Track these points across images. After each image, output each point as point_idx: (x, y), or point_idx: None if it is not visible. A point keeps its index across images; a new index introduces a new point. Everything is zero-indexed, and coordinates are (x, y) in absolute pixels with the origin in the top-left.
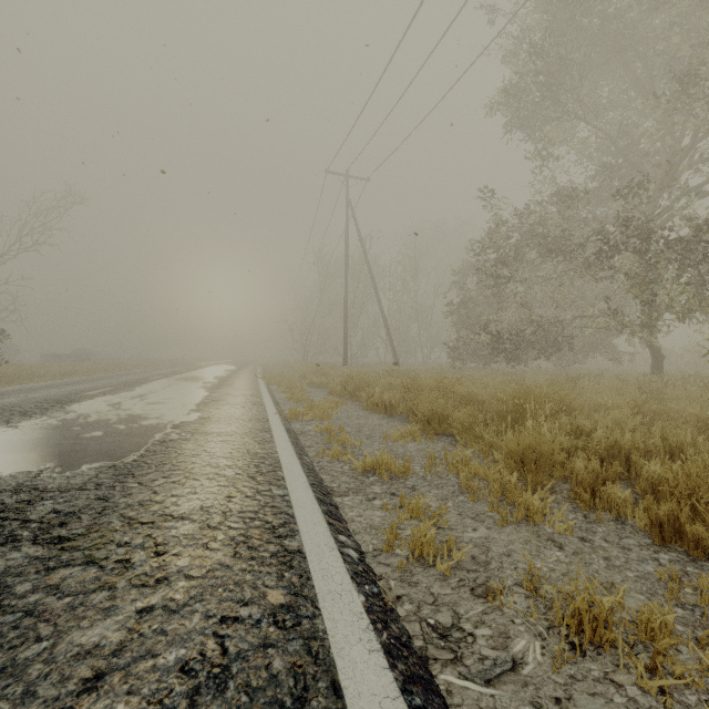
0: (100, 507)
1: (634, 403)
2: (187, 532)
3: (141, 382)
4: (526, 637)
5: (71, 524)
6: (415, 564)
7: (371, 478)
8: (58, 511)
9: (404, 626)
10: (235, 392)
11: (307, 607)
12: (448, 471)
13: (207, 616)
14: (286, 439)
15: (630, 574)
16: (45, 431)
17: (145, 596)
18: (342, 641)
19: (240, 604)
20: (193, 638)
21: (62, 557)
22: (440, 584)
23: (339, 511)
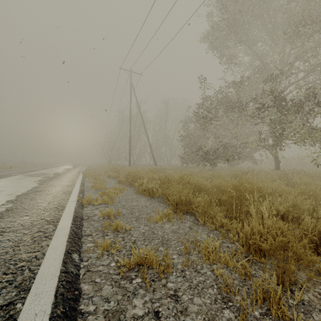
0: None
1: (301, 191)
2: None
3: None
4: None
5: None
6: None
7: (134, 281)
8: None
9: None
10: (57, 184)
11: None
12: (201, 260)
13: None
14: (66, 231)
15: None
16: None
17: None
18: None
19: None
20: None
21: None
22: None
23: None
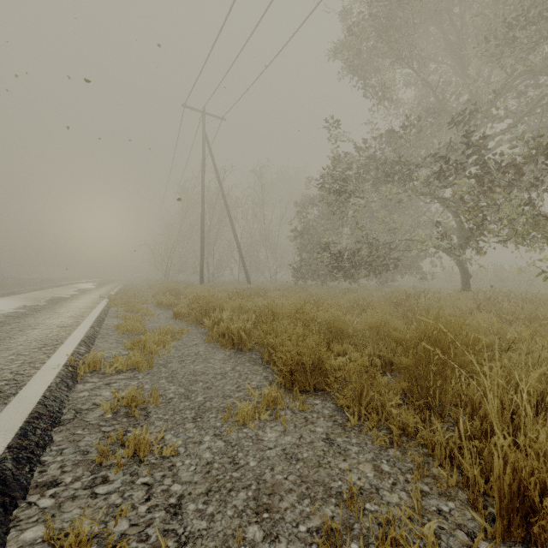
0: None
1: None
2: None
3: None
4: None
5: None
6: None
7: None
8: None
9: None
10: (43, 322)
11: None
12: None
13: None
14: None
15: None
16: None
17: None
18: None
19: None
20: None
21: None
22: None
23: None
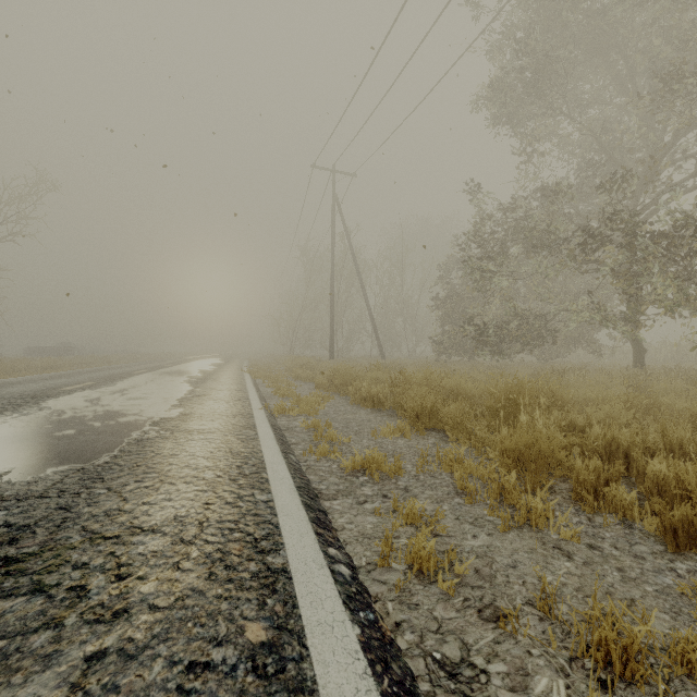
0: (59, 519)
1: (626, 397)
2: (157, 548)
3: (123, 377)
4: (547, 674)
5: (23, 541)
6: (414, 580)
7: (361, 478)
8: (10, 524)
9: (407, 663)
10: (220, 387)
11: (293, 646)
12: (441, 469)
13: (172, 662)
14: (271, 436)
15: (649, 588)
16: (13, 429)
17: (98, 636)
18: (335, 694)
19: (213, 643)
20: (151, 696)
21: (4, 585)
22: (443, 605)
23: (328, 517)
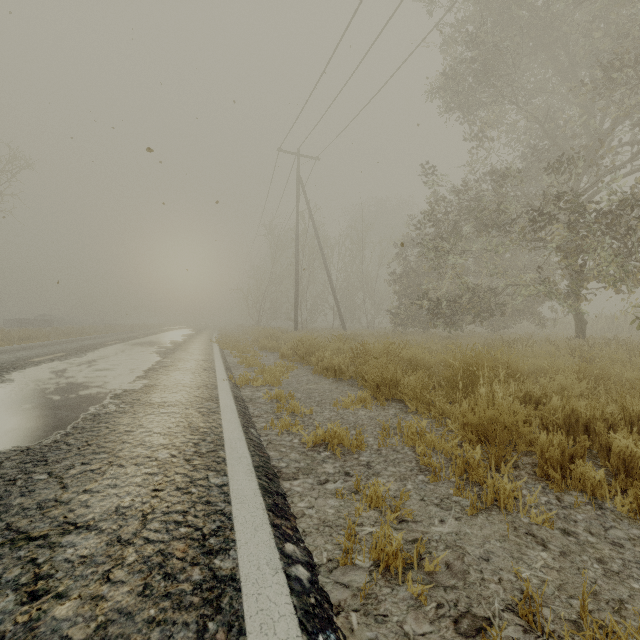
0: None
1: (578, 368)
2: (88, 551)
3: (95, 347)
4: None
5: None
6: (380, 582)
7: (323, 453)
8: None
9: None
10: (188, 357)
11: None
12: (402, 443)
13: None
14: (233, 409)
15: (636, 584)
16: None
17: None
18: None
19: None
20: None
21: None
22: (414, 615)
23: (287, 501)
